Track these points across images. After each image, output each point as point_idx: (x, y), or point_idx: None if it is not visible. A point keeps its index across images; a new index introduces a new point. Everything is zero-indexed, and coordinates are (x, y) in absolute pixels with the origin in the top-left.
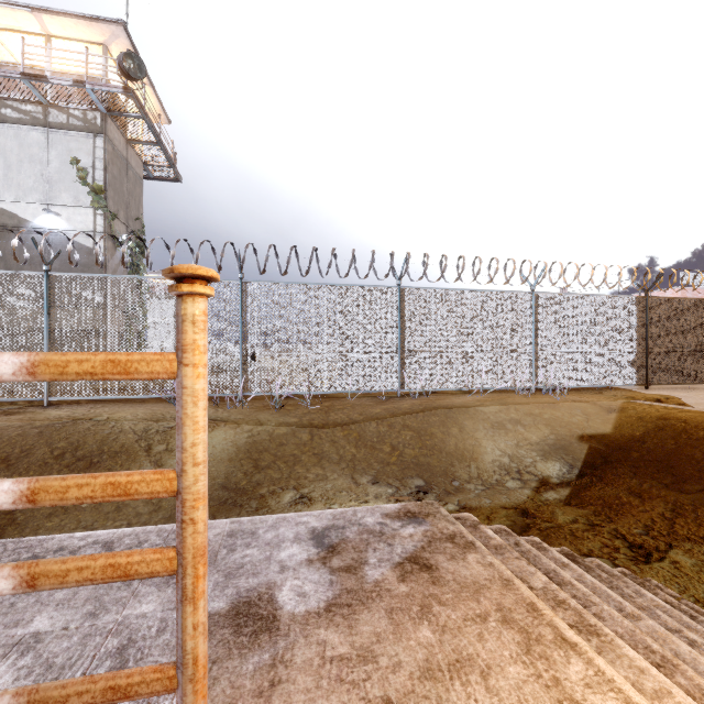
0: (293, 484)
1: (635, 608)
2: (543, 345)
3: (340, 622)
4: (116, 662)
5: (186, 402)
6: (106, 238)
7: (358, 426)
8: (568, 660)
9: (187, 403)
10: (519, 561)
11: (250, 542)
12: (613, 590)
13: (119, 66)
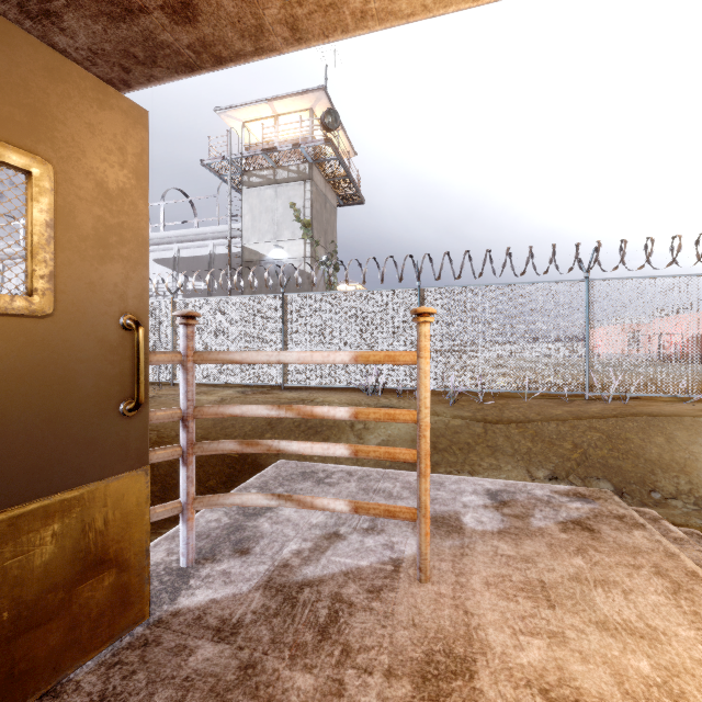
0: (467, 469)
1: None
2: None
3: (508, 540)
4: (371, 524)
5: (421, 376)
6: (312, 261)
7: (534, 425)
8: None
9: (422, 376)
10: (700, 553)
11: (439, 488)
12: None
13: (321, 123)
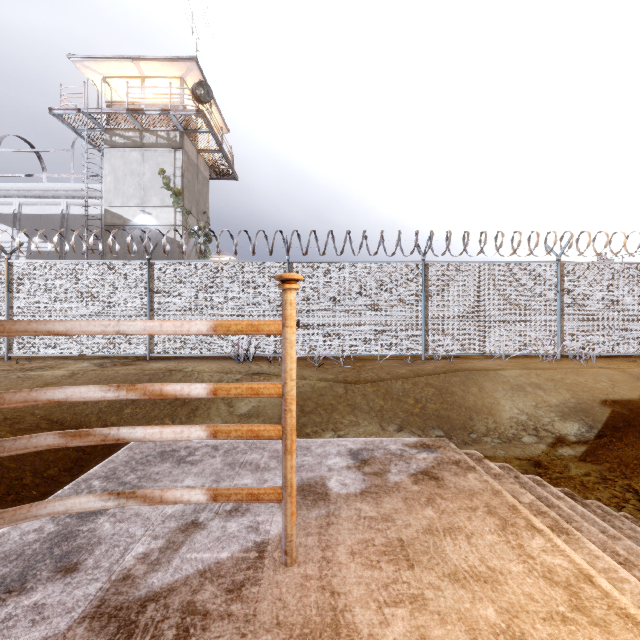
0: (331, 427)
1: (617, 533)
2: (570, 314)
3: (370, 500)
4: (235, 504)
5: (287, 346)
6: (183, 230)
7: (385, 383)
8: (532, 537)
9: (288, 347)
10: (513, 485)
11: (306, 453)
12: (604, 522)
13: (193, 94)
